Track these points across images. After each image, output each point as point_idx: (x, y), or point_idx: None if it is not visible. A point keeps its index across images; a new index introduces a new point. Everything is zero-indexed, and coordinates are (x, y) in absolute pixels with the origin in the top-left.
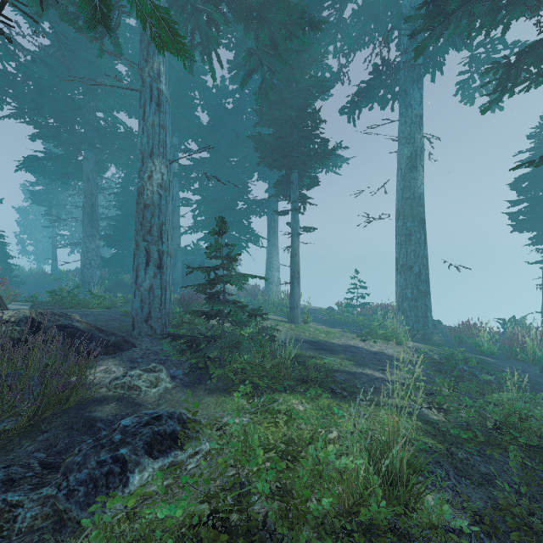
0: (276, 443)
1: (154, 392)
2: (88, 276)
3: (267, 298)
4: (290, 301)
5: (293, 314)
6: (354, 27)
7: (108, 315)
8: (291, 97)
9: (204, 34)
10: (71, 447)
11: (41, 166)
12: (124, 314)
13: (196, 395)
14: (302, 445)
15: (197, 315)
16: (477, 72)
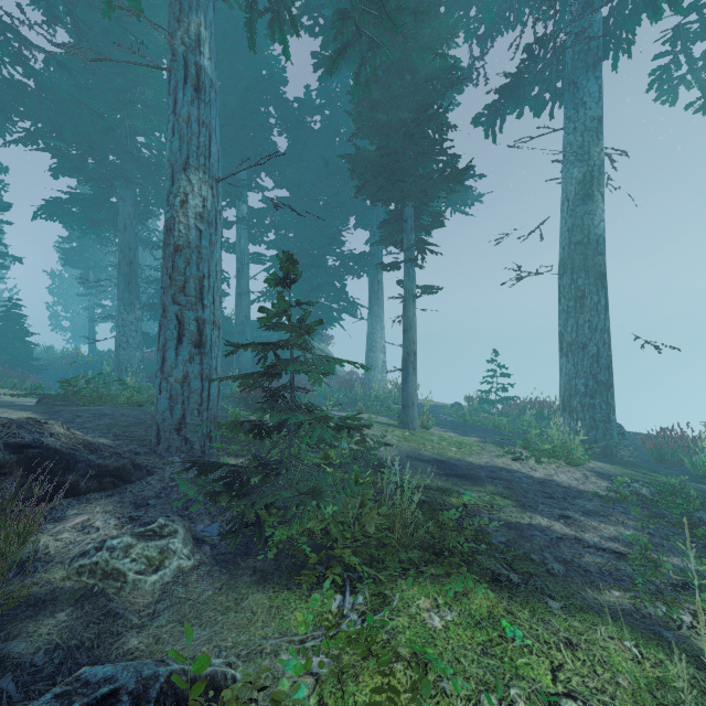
0: None
1: (153, 582)
2: (125, 358)
3: (368, 389)
4: (402, 396)
5: (407, 415)
6: (493, 0)
7: (134, 416)
8: (404, 95)
9: None
10: None
11: (66, 213)
12: None
13: (234, 587)
14: None
15: (244, 428)
16: (684, 53)
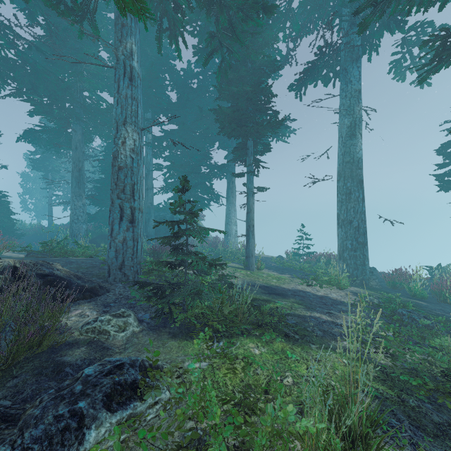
0: (233, 389)
1: (122, 336)
2: (76, 229)
3: (226, 248)
4: (246, 251)
5: (249, 262)
6: (300, 16)
7: (89, 262)
8: (247, 76)
9: (171, 20)
10: (37, 394)
11: (37, 138)
12: (103, 262)
13: (160, 339)
14: (259, 391)
15: (162, 264)
16: (408, 52)
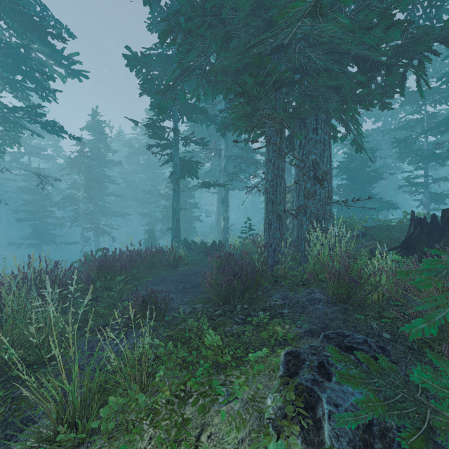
0: None
1: None
2: None
3: None
4: None
5: None
6: None
7: None
8: None
9: None
10: None
11: None
12: None
13: None
14: None
15: None
16: None
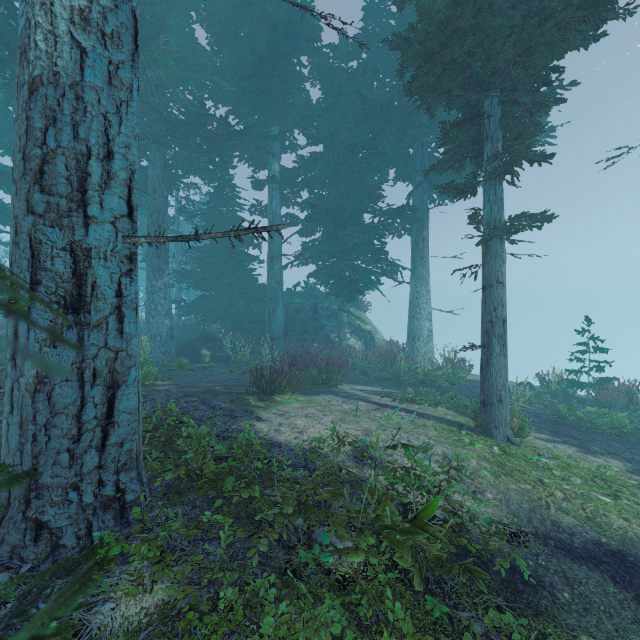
0: None
1: None
2: (153, 326)
3: (412, 363)
4: (481, 387)
5: (491, 417)
6: None
7: None
8: None
9: None
10: None
11: None
12: None
13: None
14: None
15: None
16: None
